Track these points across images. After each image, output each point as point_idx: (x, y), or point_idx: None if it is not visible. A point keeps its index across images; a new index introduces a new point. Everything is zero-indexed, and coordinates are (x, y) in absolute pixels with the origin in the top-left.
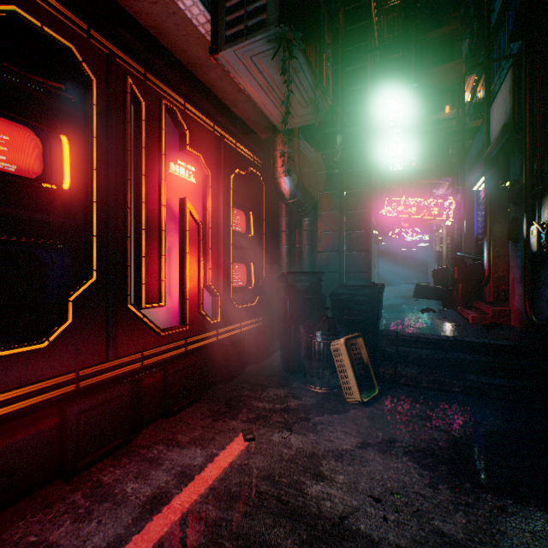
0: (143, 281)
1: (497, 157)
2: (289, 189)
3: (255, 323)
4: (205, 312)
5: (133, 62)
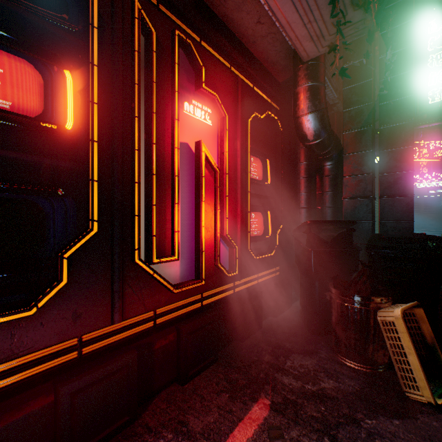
0: (153, 232)
1: None
2: (313, 128)
3: (272, 273)
4: (222, 265)
5: None
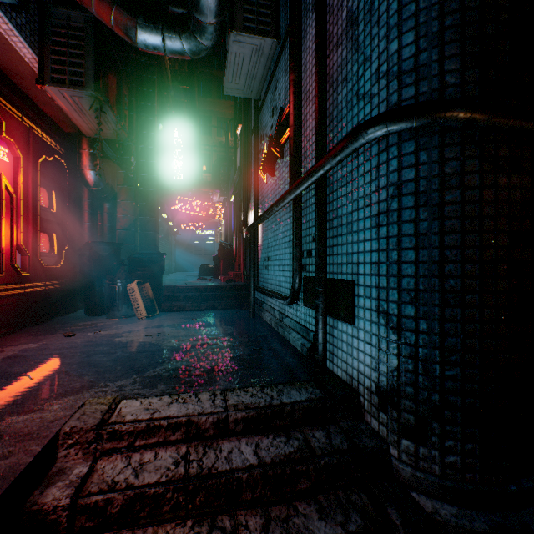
0: None
1: (238, 184)
2: (95, 180)
3: (59, 284)
4: (18, 266)
5: None
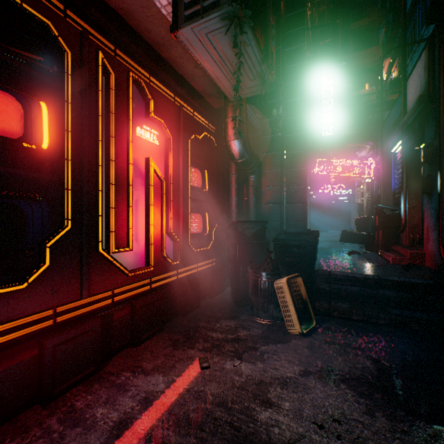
0: (113, 229)
1: (412, 124)
2: (238, 151)
3: (209, 263)
4: (167, 255)
5: (104, 40)
